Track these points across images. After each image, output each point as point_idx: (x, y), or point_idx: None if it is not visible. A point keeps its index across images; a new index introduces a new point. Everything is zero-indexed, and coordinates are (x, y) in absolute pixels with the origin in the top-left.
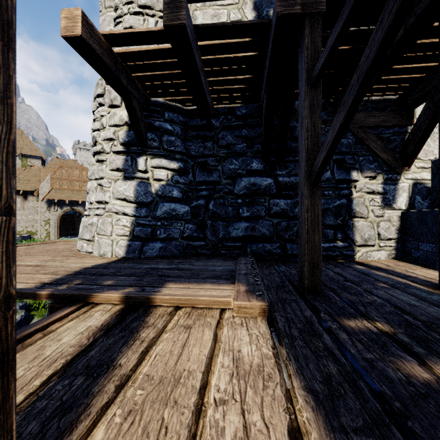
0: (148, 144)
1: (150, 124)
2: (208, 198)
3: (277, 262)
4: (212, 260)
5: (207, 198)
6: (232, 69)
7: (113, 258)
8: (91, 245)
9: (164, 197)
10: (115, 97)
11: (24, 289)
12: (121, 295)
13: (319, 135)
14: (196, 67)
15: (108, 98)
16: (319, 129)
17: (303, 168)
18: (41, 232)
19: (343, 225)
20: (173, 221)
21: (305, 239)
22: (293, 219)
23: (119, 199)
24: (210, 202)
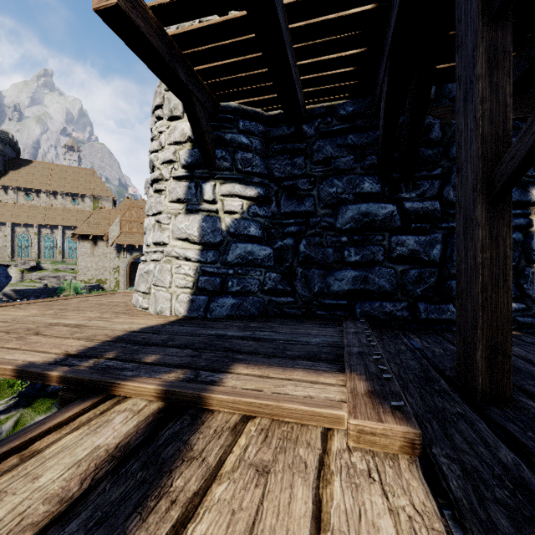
0: (217, 165)
1: (220, 137)
2: (298, 236)
3: (404, 332)
4: (303, 324)
5: (297, 236)
6: (334, 40)
7: (171, 318)
8: (147, 299)
9: (238, 236)
10: (175, 106)
11: (32, 366)
12: (158, 388)
13: (507, 107)
14: (281, 37)
15: (168, 108)
16: (507, 97)
17: (472, 172)
18: (110, 281)
19: (515, 275)
20: (250, 269)
21: (478, 301)
22: (429, 266)
23: (180, 240)
24: (300, 241)
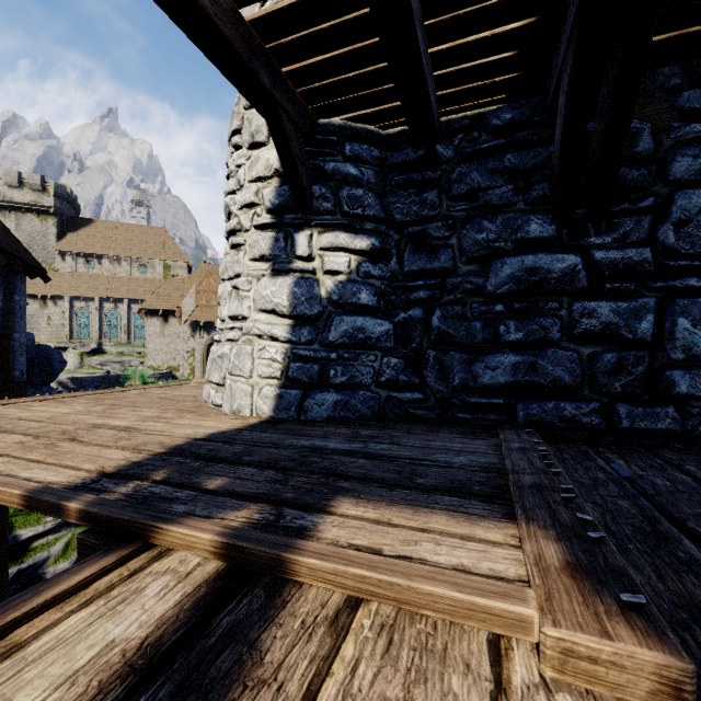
0: (315, 207)
1: (318, 168)
2: (429, 304)
3: (595, 448)
4: (439, 434)
5: (428, 304)
6: (486, 8)
7: (251, 420)
8: (221, 393)
9: (343, 305)
10: (257, 129)
11: (47, 492)
12: (216, 540)
13: None
14: (407, 4)
15: (248, 133)
16: None
17: None
18: (184, 368)
19: None
20: (360, 352)
21: None
22: (634, 347)
23: (264, 311)
24: (432, 312)
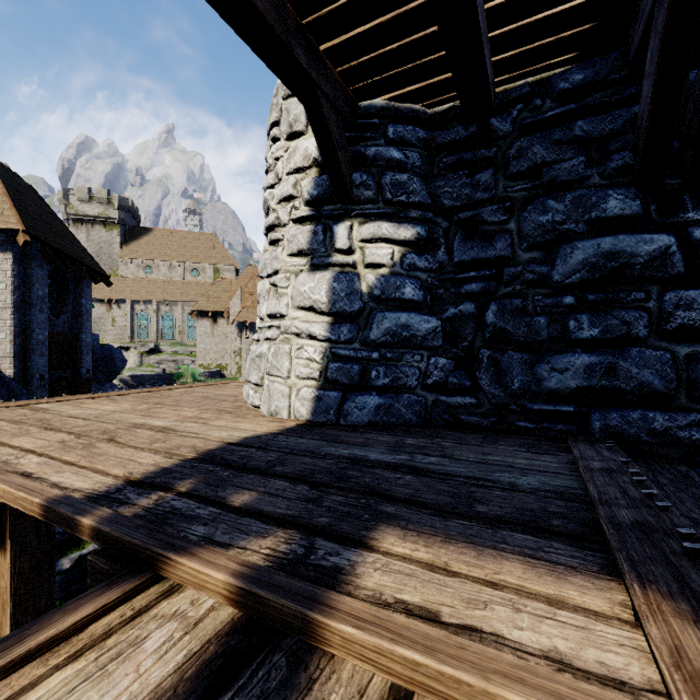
0: (355, 196)
1: (359, 154)
2: (483, 298)
3: (698, 469)
4: (497, 445)
5: (481, 298)
6: None
7: (288, 423)
8: (259, 394)
9: (386, 301)
10: (296, 118)
11: (65, 502)
12: (230, 582)
13: None
14: None
15: (286, 123)
16: None
17: None
18: (231, 366)
19: None
20: (404, 351)
21: None
22: None
23: (302, 309)
24: (487, 307)
